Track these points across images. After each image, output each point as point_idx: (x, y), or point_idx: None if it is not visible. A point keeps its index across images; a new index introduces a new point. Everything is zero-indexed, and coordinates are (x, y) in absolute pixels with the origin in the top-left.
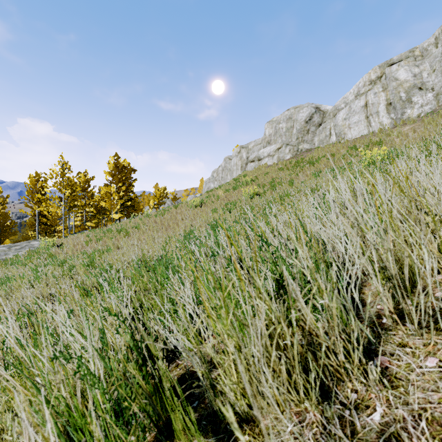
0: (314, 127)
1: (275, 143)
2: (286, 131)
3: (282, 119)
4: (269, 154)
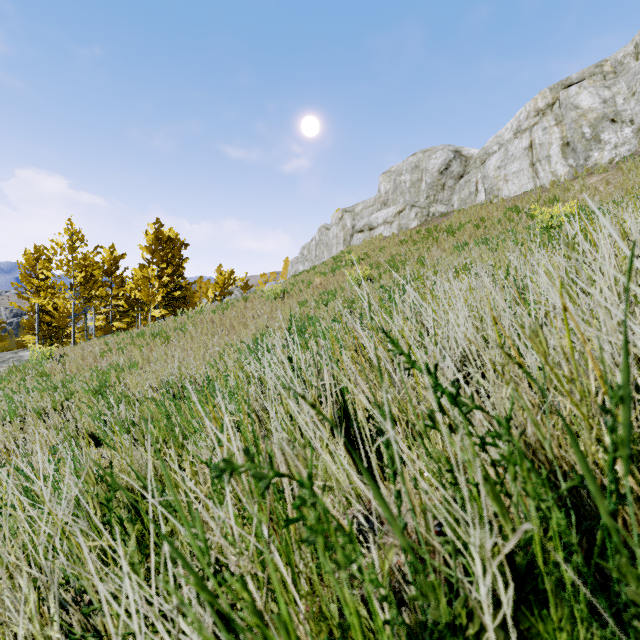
0: (452, 180)
1: (394, 205)
2: (411, 186)
3: (404, 168)
4: (386, 220)
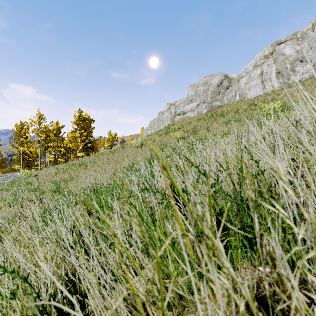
0: (224, 89)
1: (195, 101)
2: (203, 92)
3: (200, 83)
4: (191, 109)
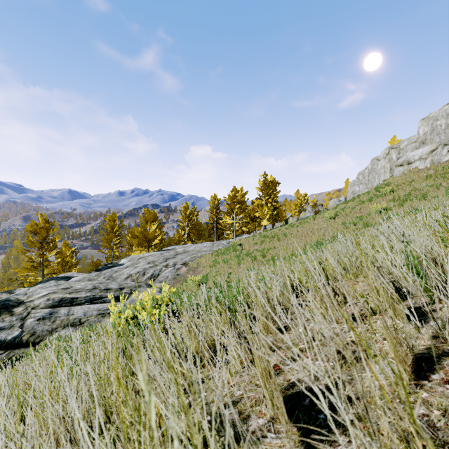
0: None
1: (431, 143)
2: (446, 128)
3: (440, 115)
4: (421, 157)
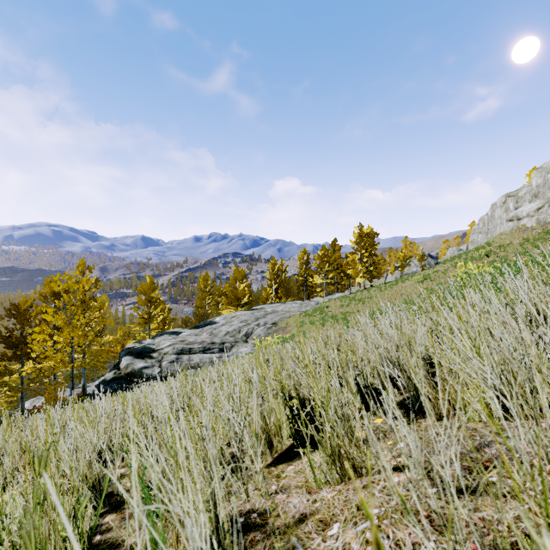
0: None
1: (542, 197)
2: None
3: None
4: (528, 214)
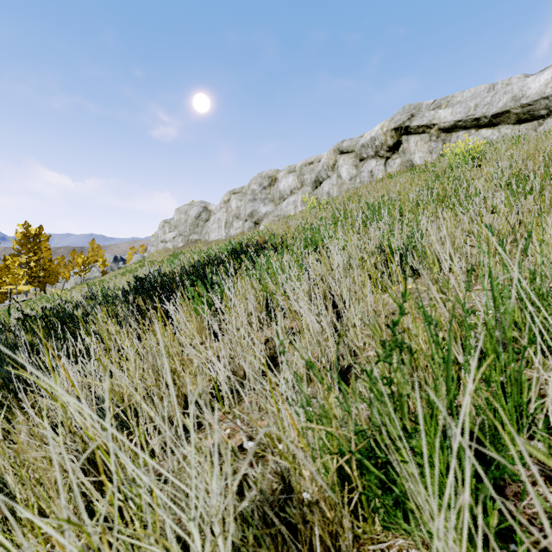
0: (203, 222)
1: (179, 229)
2: (185, 222)
3: (182, 211)
4: (170, 240)
